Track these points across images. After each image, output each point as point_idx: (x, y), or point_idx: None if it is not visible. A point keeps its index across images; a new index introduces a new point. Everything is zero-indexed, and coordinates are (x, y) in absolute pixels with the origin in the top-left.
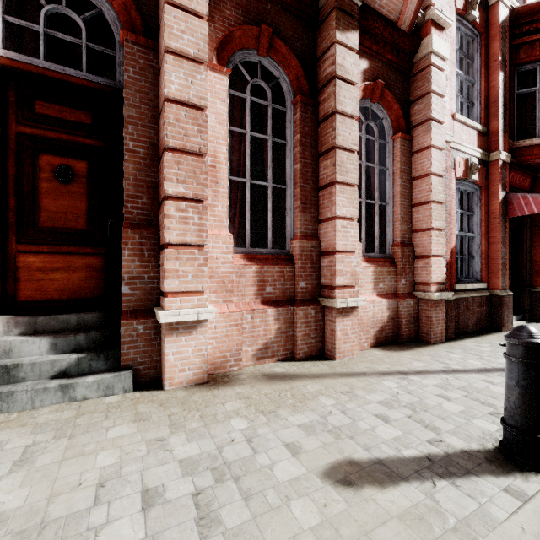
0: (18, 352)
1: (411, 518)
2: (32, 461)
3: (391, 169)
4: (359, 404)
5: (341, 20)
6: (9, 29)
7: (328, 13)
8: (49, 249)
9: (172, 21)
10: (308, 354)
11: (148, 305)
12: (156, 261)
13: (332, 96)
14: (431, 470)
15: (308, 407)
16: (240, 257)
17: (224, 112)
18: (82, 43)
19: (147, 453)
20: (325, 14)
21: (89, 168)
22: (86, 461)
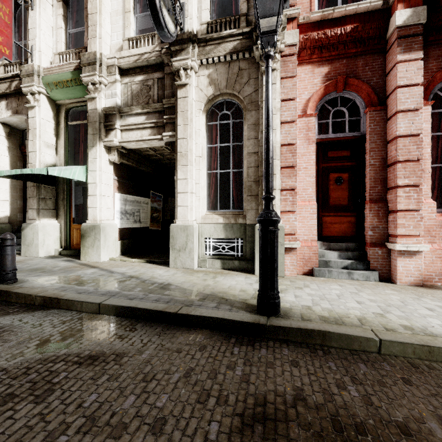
0: (327, 256)
1: None
2: (363, 291)
3: None
4: None
5: None
6: (318, 125)
7: None
8: (333, 214)
9: (401, 96)
10: None
11: (382, 241)
12: (386, 219)
13: None
14: None
15: None
16: (440, 215)
17: (428, 128)
18: (345, 119)
19: (413, 300)
20: None
21: (349, 176)
22: (386, 296)
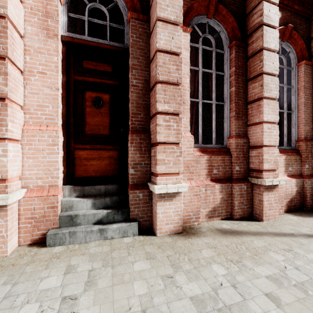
0: (76, 207)
1: None
2: (95, 283)
3: (296, 87)
4: (305, 262)
5: None
6: (70, 21)
7: None
8: (90, 147)
9: None
10: (242, 216)
11: (144, 180)
12: (148, 153)
13: (260, 38)
14: None
15: (264, 260)
16: (197, 150)
17: (187, 57)
18: (106, 24)
19: (164, 287)
20: None
21: (110, 98)
22: (127, 288)
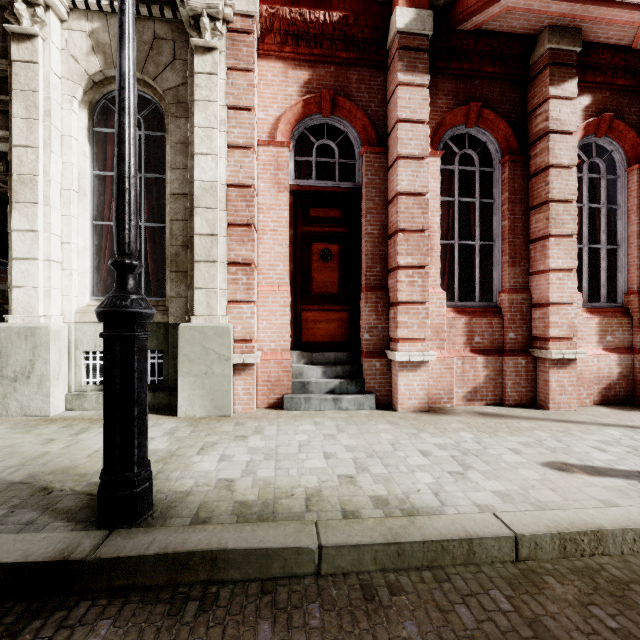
0: (306, 375)
1: (612, 489)
2: (345, 431)
3: (625, 206)
4: (574, 439)
5: (555, 75)
6: (295, 165)
7: (541, 69)
8: (317, 307)
9: (403, 134)
10: (518, 402)
11: (381, 348)
12: (386, 315)
13: (546, 152)
14: (639, 477)
15: (523, 434)
16: (450, 311)
17: (437, 189)
18: (335, 161)
19: (409, 438)
20: (537, 71)
21: (340, 249)
22: (375, 435)
